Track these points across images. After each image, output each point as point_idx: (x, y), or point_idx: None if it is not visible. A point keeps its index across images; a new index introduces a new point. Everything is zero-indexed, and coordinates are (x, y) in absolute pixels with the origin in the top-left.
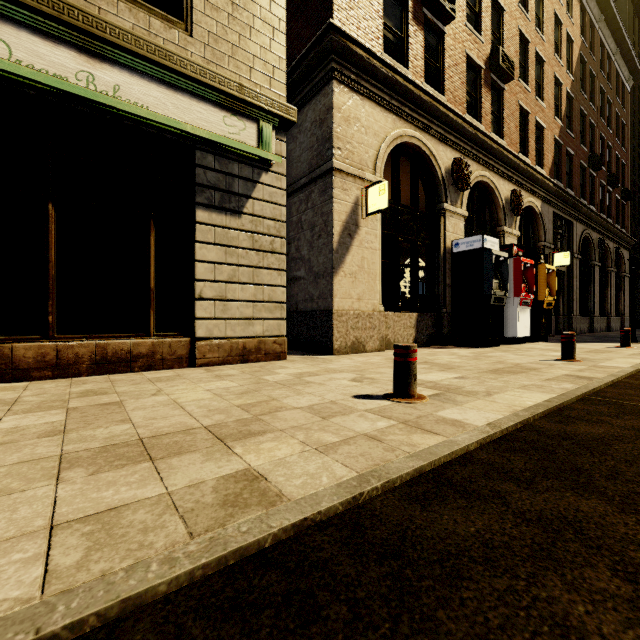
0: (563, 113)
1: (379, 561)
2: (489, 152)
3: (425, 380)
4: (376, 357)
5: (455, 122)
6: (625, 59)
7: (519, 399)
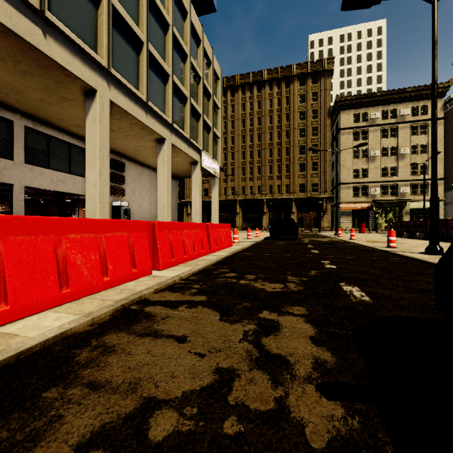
0: None
1: None
2: None
3: None
4: None
5: None
6: None
7: None
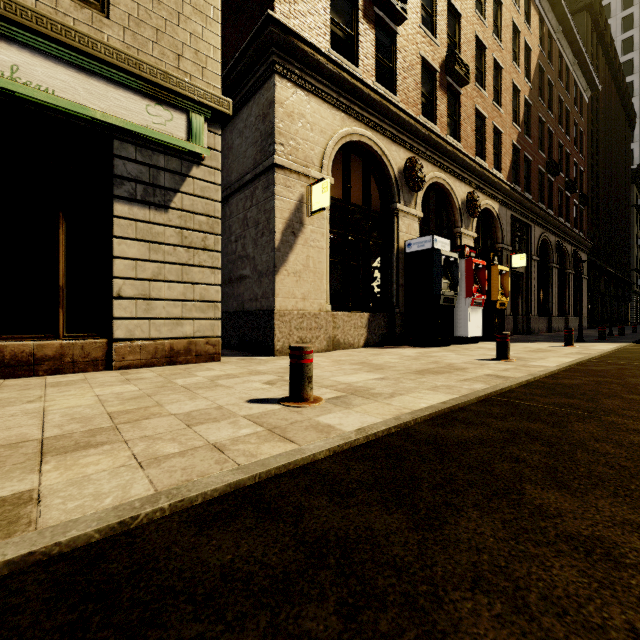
0: (521, 119)
1: (75, 606)
2: (444, 154)
3: (341, 382)
4: (317, 358)
5: (408, 123)
6: (582, 70)
7: (416, 401)
